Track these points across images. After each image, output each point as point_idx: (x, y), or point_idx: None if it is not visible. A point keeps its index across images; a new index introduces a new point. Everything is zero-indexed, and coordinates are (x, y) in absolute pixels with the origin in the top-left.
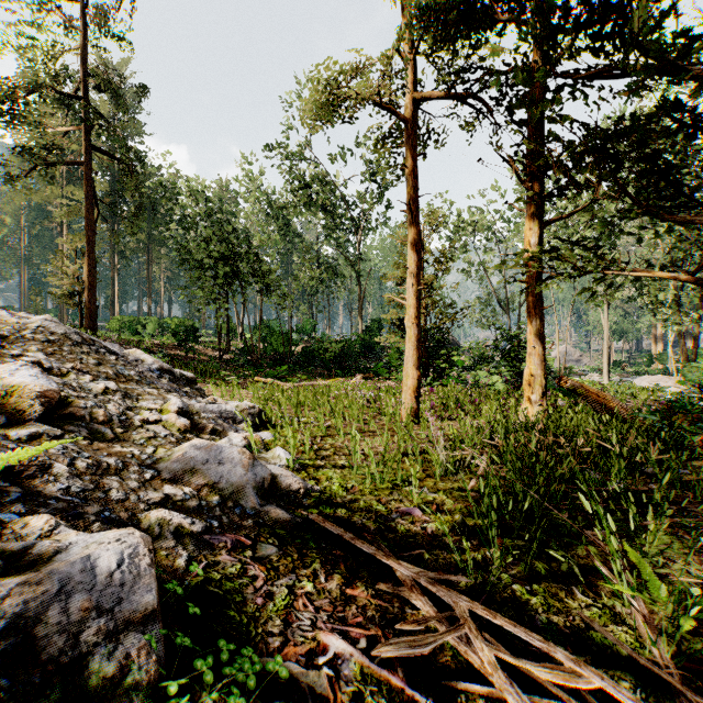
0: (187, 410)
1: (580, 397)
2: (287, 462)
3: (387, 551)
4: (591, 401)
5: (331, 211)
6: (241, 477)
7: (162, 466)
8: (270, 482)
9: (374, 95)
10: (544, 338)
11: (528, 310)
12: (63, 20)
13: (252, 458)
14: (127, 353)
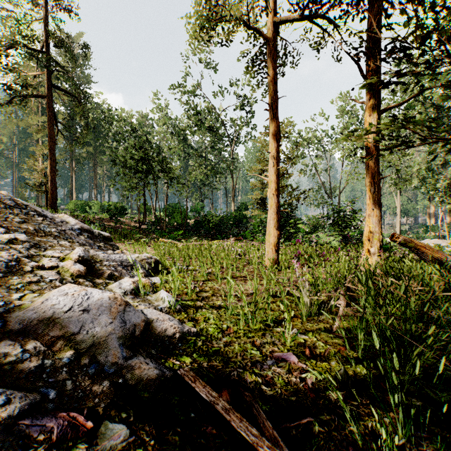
0: (87, 258)
1: (410, 249)
2: (168, 304)
3: (270, 427)
4: (418, 253)
5: (213, 130)
6: (105, 326)
7: (14, 315)
8: (145, 328)
9: (244, 16)
10: (380, 203)
11: (368, 180)
12: (33, 0)
13: (123, 304)
14: (57, 216)
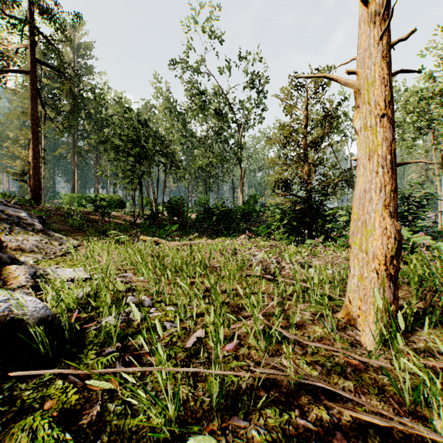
0: None
1: None
2: None
3: None
4: None
5: (219, 113)
6: None
7: None
8: None
9: None
10: None
11: None
12: None
13: None
14: None
